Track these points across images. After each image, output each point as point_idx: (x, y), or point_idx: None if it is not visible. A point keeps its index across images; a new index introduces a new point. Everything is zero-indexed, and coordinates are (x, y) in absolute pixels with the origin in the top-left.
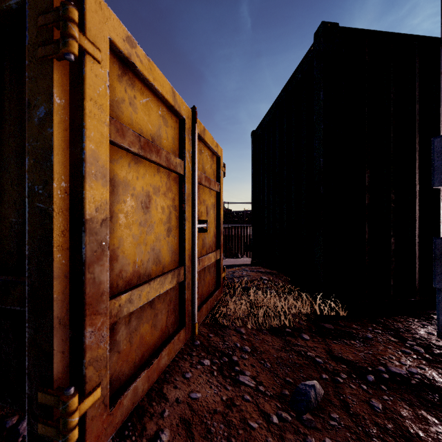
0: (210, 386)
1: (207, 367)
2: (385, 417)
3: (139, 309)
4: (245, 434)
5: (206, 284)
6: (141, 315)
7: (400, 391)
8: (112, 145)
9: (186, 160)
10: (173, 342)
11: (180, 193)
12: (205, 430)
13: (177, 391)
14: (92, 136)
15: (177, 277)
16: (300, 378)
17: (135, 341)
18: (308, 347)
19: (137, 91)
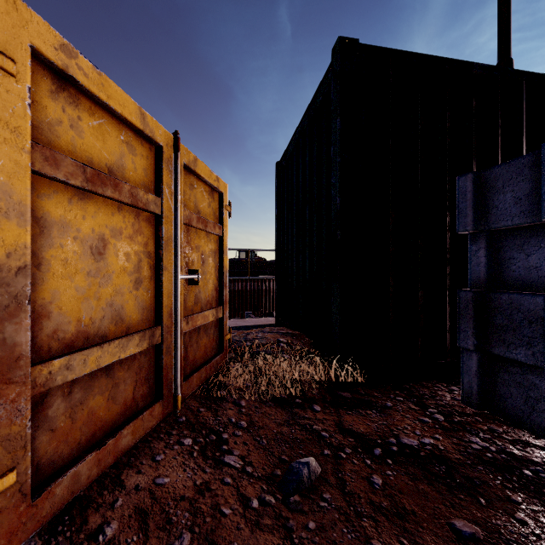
0: (185, 469)
1: (187, 447)
2: (382, 494)
3: (86, 377)
4: (213, 522)
5: (202, 348)
6: (91, 385)
7: (407, 464)
8: (41, 176)
9: (164, 197)
10: (141, 418)
11: (157, 236)
12: (164, 520)
13: (139, 476)
14: (0, 165)
15: (149, 339)
16: (298, 456)
17: (79, 417)
18: (316, 420)
19: (83, 111)
